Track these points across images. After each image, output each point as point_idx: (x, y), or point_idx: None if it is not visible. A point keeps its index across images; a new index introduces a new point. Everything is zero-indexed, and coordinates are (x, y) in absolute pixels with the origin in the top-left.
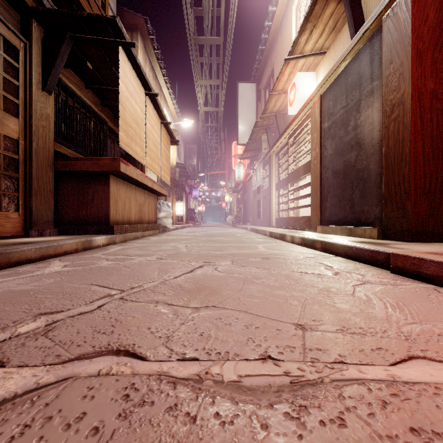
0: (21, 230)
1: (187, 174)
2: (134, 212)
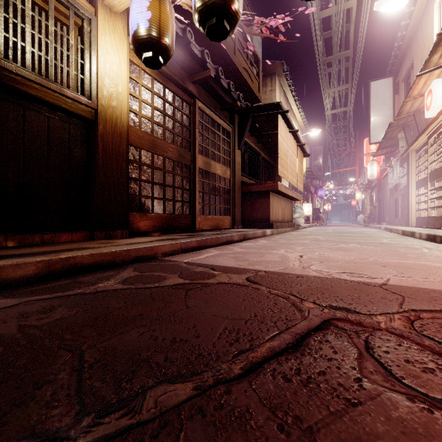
0: (231, 225)
1: (313, 176)
2: (280, 214)
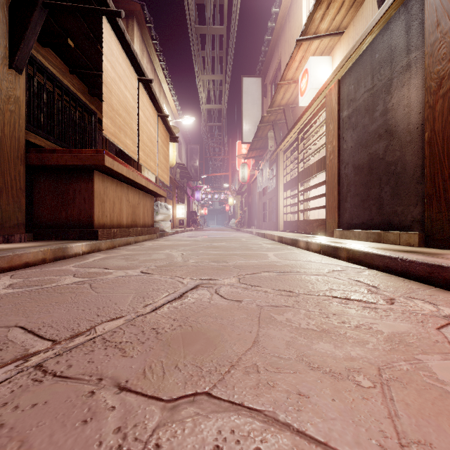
0: None
1: (188, 175)
2: (126, 215)
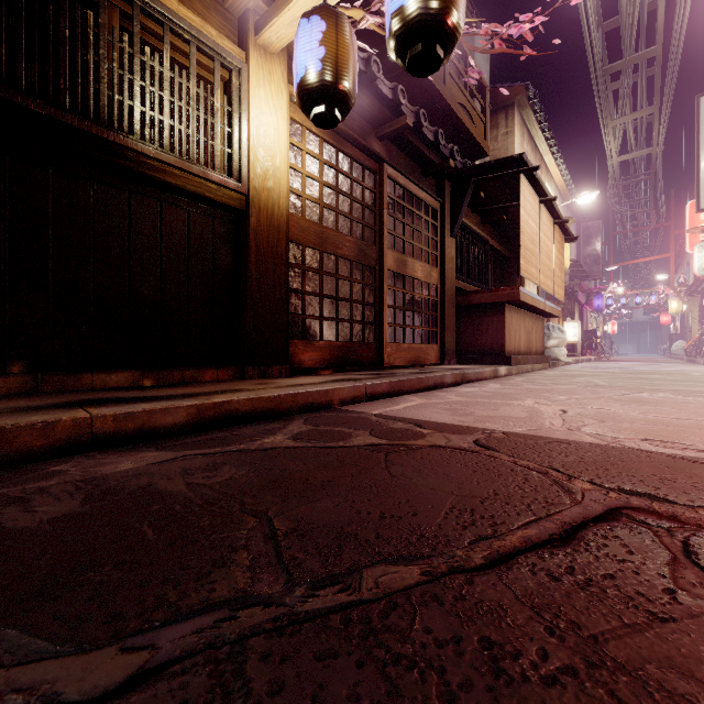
0: (438, 359)
1: (583, 273)
2: (523, 341)
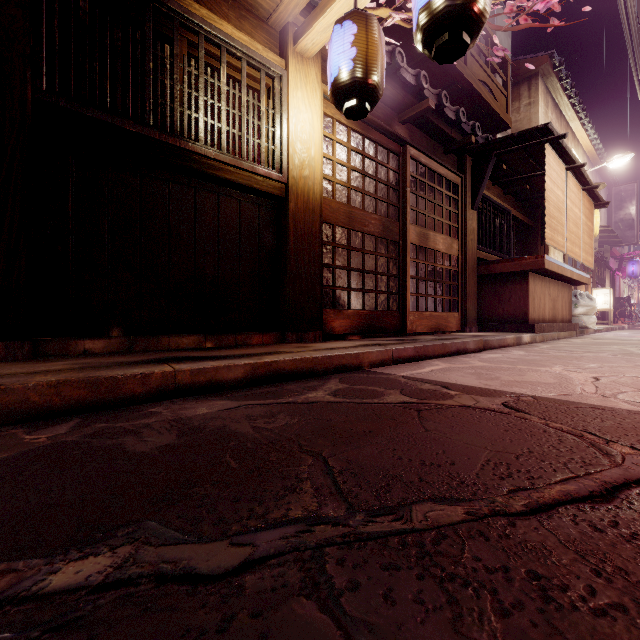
0: (459, 327)
1: (614, 239)
2: (547, 309)
